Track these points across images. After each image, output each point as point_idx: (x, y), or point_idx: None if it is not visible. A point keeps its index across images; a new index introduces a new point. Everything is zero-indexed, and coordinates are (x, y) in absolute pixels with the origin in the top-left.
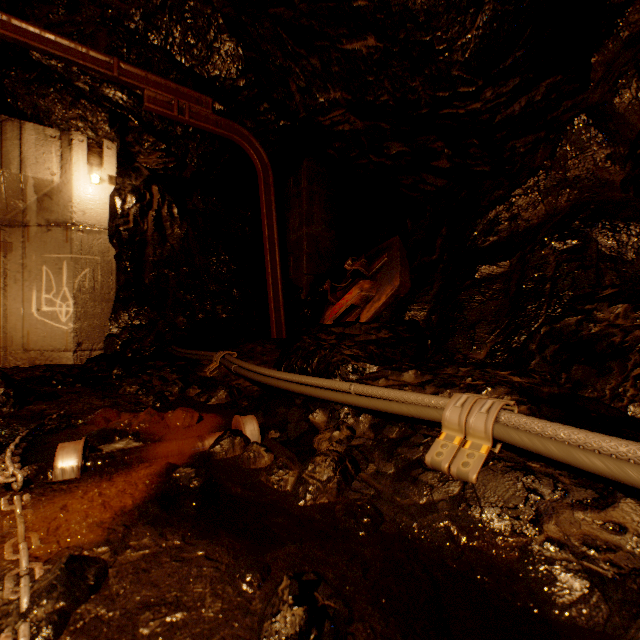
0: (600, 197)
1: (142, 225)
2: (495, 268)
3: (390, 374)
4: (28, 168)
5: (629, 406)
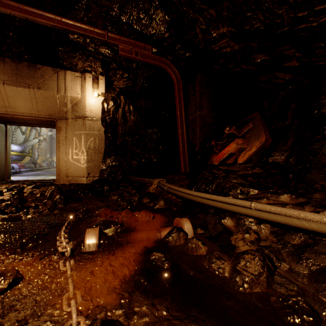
0: None
1: (116, 115)
2: None
3: (269, 196)
4: (68, 92)
5: None
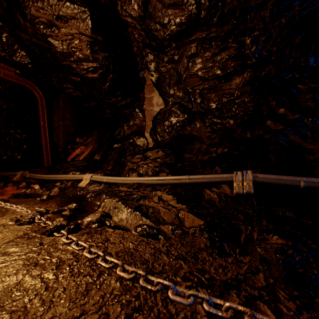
0: (139, 130)
1: None
2: (118, 145)
3: (82, 174)
4: None
5: (122, 175)
